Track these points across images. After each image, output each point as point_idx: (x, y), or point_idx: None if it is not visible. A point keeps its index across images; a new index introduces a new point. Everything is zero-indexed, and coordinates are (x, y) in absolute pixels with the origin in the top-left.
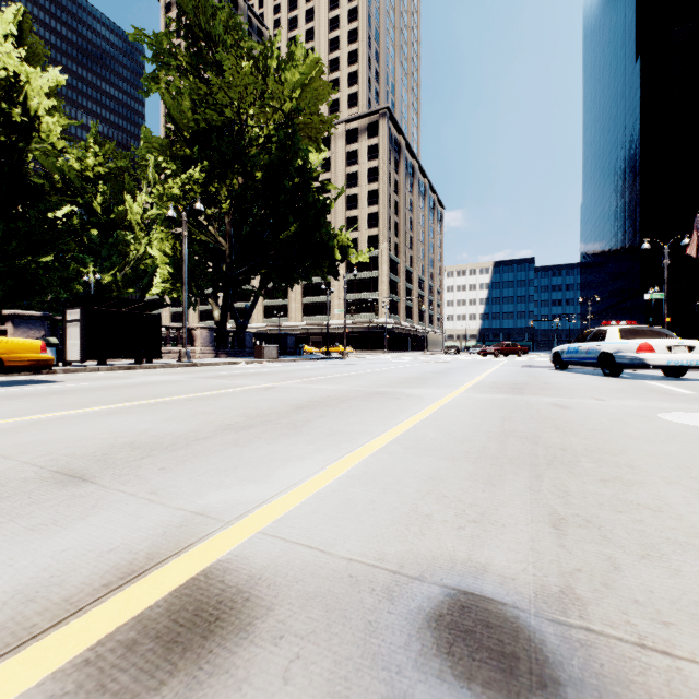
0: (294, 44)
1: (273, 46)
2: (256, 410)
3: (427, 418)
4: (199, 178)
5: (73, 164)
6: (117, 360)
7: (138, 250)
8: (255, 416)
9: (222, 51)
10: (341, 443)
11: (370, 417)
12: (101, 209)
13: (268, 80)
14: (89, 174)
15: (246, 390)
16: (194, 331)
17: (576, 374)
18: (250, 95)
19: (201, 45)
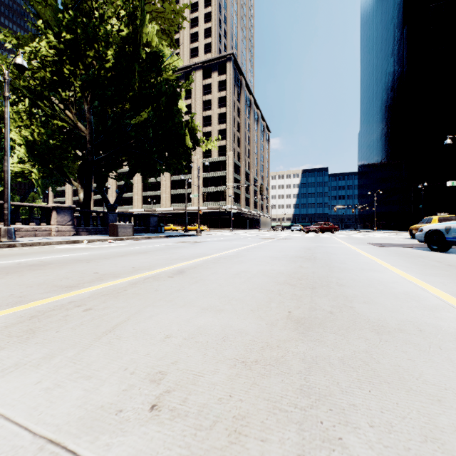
0: None
1: None
2: None
3: None
4: (48, 56)
5: None
6: None
7: None
8: None
9: None
10: None
11: None
12: None
13: None
14: None
15: None
16: (51, 210)
17: None
18: None
19: None
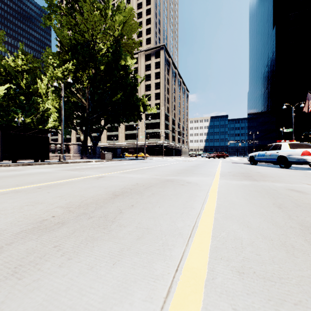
0: (120, 2)
1: (109, 3)
2: (80, 198)
3: (218, 207)
4: (71, 69)
5: (10, 63)
6: (27, 160)
7: (44, 107)
8: (75, 207)
9: (82, 1)
10: (153, 262)
11: (172, 206)
12: (25, 86)
13: (106, 20)
14: (18, 69)
15: (85, 179)
16: (70, 146)
17: (264, 167)
18: (97, 27)
19: (73, 3)
